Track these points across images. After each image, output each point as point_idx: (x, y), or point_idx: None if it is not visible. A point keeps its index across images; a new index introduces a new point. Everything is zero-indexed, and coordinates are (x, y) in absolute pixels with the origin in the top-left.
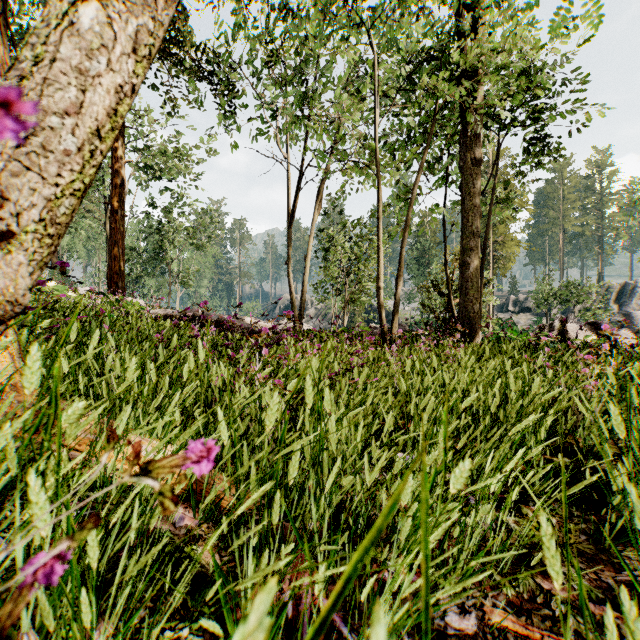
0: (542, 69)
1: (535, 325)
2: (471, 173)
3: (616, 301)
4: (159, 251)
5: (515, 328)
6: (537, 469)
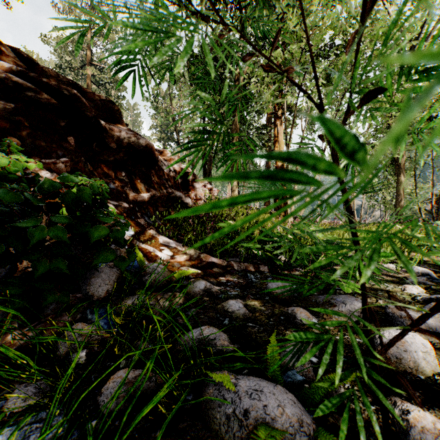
0: None
1: None
2: (397, 167)
3: None
4: None
5: None
6: None
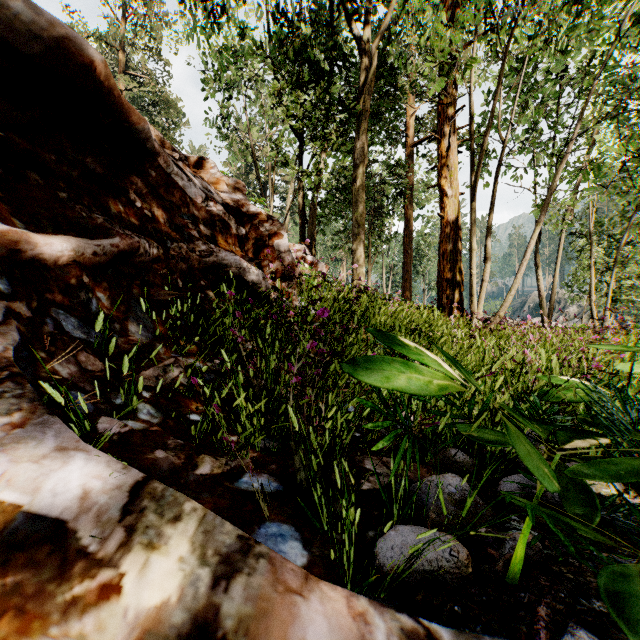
0: None
1: None
2: None
3: None
4: (416, 265)
5: None
6: None
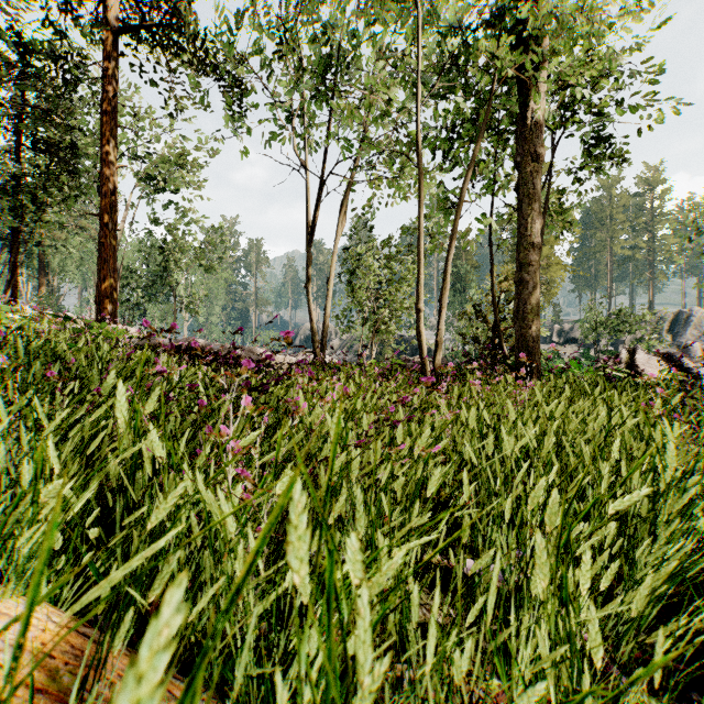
0: (607, 54)
1: (582, 357)
2: (529, 171)
3: (669, 331)
4: (162, 274)
5: (561, 361)
6: (697, 592)
